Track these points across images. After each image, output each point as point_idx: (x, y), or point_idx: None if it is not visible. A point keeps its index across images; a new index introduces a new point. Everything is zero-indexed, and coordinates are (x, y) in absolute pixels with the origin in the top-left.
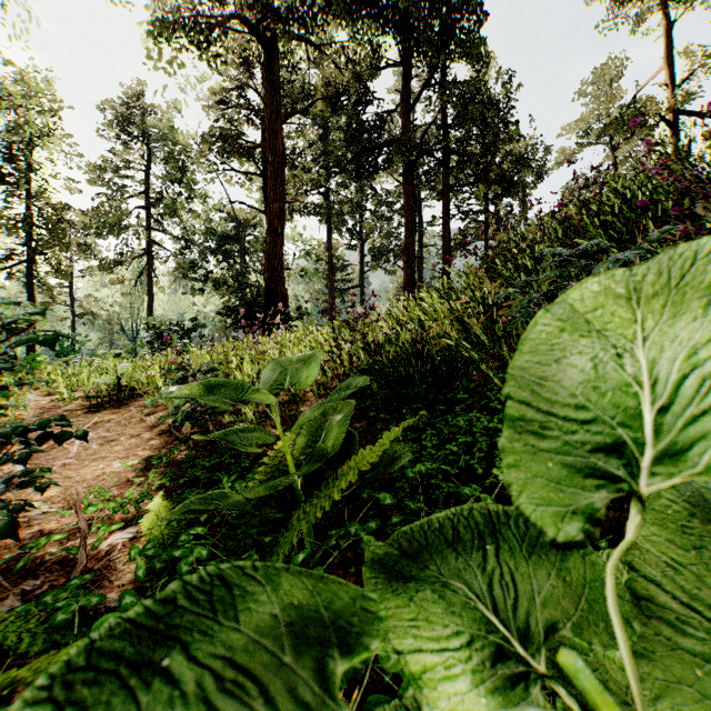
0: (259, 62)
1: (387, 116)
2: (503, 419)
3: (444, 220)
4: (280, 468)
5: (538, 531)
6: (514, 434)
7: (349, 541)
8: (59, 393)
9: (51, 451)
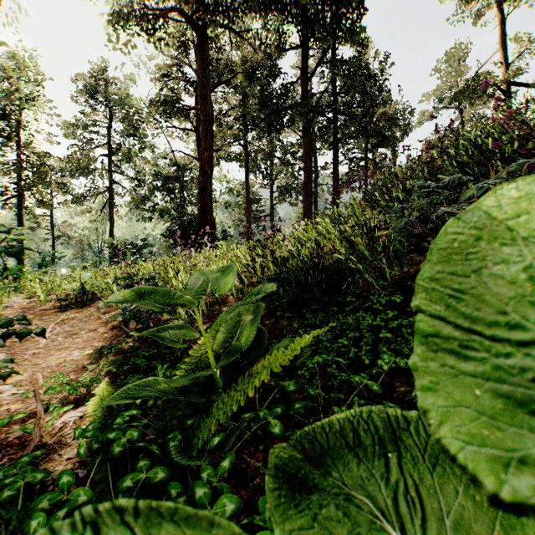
0: (193, 44)
1: (290, 86)
2: (417, 333)
3: (334, 165)
4: (203, 359)
5: (477, 479)
6: (432, 352)
7: (258, 424)
8: (37, 296)
9: (25, 343)
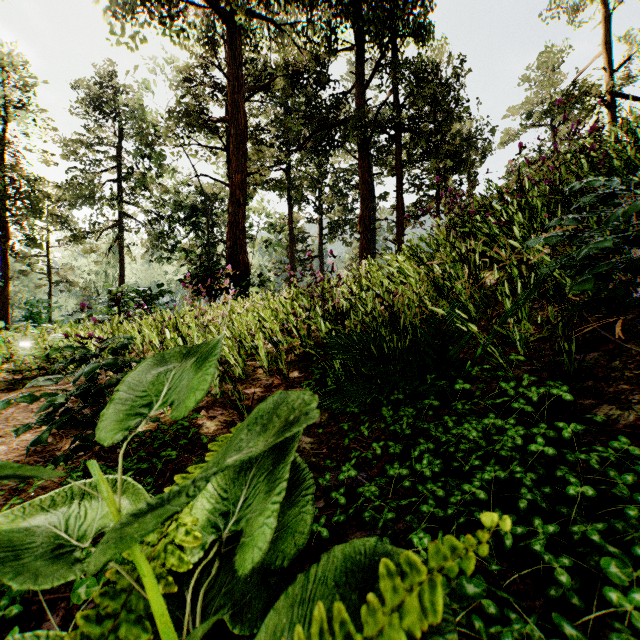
0: (221, 38)
1: (344, 95)
2: None
3: (399, 193)
4: None
5: None
6: None
7: None
8: None
9: None
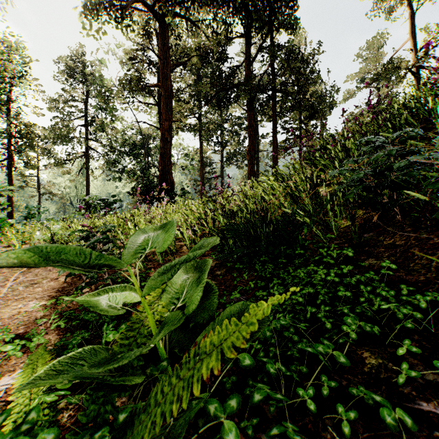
0: (155, 31)
1: (237, 68)
2: None
3: (274, 133)
4: (147, 324)
5: None
6: None
7: (208, 424)
8: (13, 246)
9: None
